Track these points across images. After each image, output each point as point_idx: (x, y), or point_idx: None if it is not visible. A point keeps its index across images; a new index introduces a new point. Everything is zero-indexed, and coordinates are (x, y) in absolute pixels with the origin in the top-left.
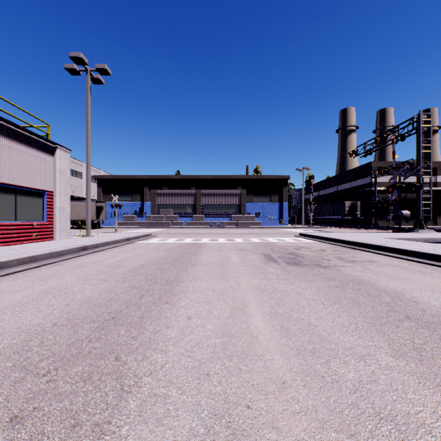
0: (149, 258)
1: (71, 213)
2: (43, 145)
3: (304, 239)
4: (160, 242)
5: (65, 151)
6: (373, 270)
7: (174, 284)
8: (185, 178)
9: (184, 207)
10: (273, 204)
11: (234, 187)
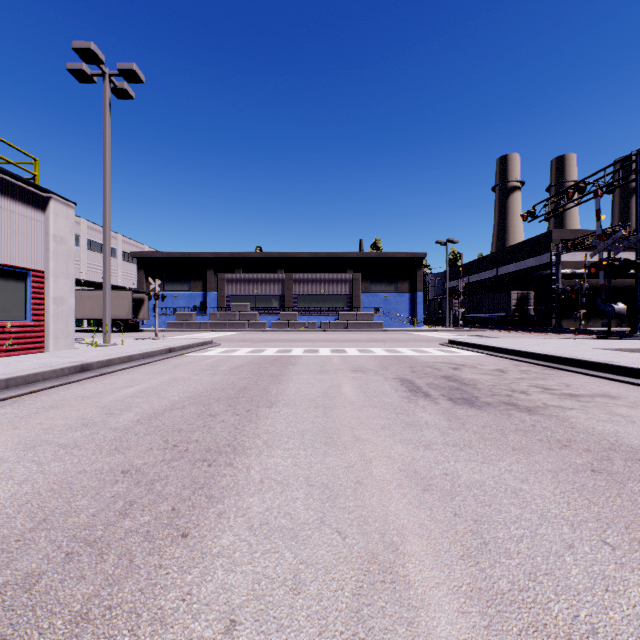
0: (193, 388)
1: (95, 308)
2: (25, 193)
3: (459, 350)
4: (224, 355)
5: (65, 204)
6: (631, 418)
7: (221, 459)
8: (268, 256)
9: (267, 300)
10: (400, 295)
11: (343, 270)
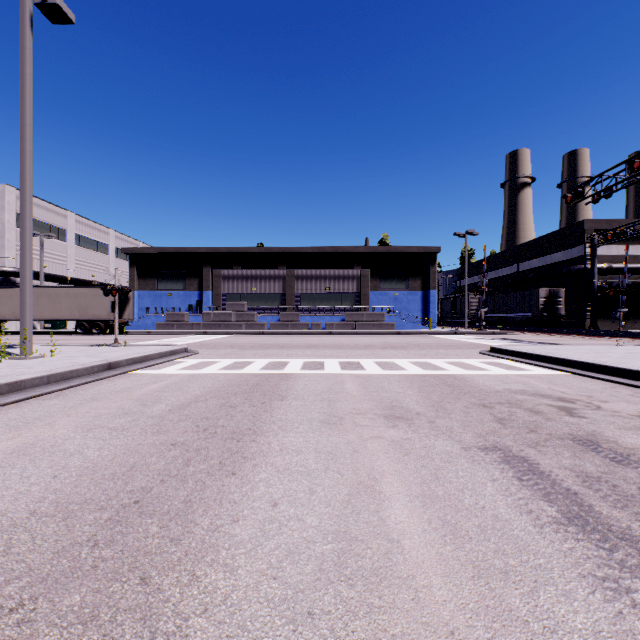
0: (5, 503)
1: (72, 308)
2: None
3: (517, 363)
4: (187, 372)
5: None
6: None
7: None
8: (269, 251)
9: (266, 299)
10: (412, 293)
11: (349, 267)
